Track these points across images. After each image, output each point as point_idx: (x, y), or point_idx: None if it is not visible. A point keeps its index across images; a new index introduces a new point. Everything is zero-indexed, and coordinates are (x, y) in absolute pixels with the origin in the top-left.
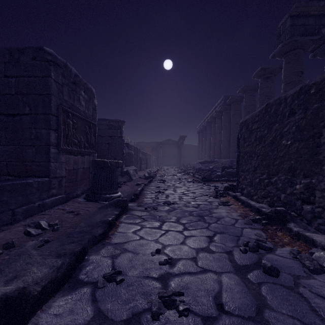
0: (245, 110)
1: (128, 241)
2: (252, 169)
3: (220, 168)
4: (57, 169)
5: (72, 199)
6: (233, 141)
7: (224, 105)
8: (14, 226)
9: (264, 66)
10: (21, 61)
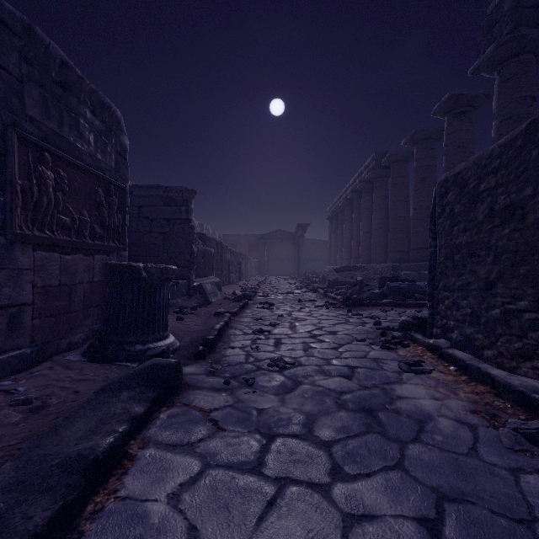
0: (417, 175)
1: None
2: (480, 285)
3: (371, 279)
4: (3, 286)
5: (56, 355)
6: (393, 231)
7: (377, 168)
8: None
9: (456, 92)
10: None
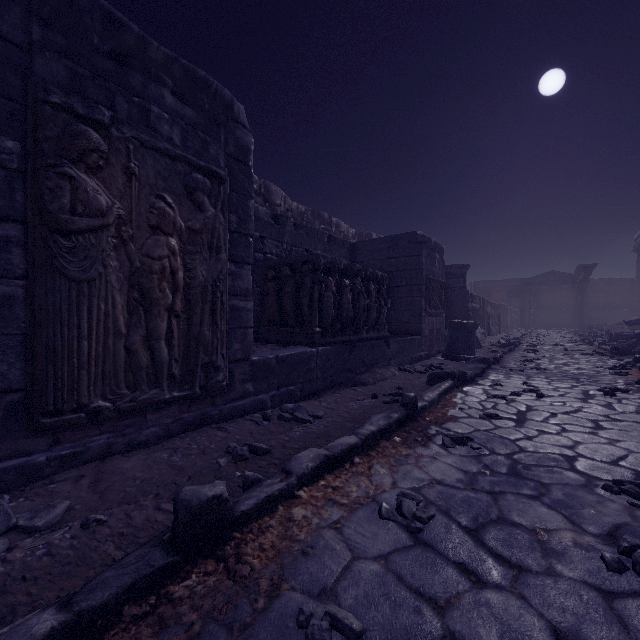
0: None
1: (500, 379)
2: None
3: None
4: (424, 329)
5: (430, 357)
6: None
7: None
8: (415, 365)
9: None
10: (399, 245)
